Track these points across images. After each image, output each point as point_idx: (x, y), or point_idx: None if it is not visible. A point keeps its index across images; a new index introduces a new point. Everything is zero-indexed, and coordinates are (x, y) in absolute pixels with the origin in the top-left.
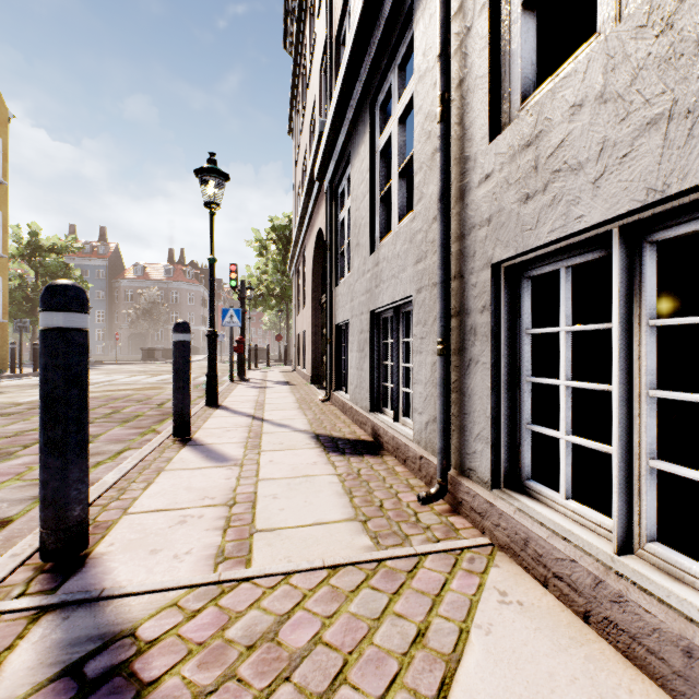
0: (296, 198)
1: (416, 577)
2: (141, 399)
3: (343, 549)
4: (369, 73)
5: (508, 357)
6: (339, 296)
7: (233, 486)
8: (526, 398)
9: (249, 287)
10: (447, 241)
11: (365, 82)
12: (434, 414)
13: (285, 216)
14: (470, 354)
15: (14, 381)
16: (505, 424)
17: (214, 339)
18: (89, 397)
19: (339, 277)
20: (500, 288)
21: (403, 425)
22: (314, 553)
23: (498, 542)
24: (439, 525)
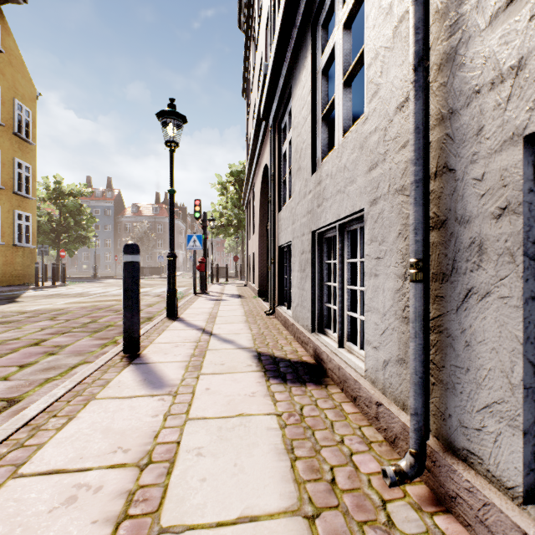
0: (248, 146)
1: None
2: (119, 309)
3: None
4: None
5: None
6: (281, 220)
7: (156, 429)
8: None
9: (211, 219)
10: (425, 125)
11: (306, 2)
12: (397, 354)
13: (241, 164)
14: (468, 281)
15: (35, 292)
16: None
17: (173, 259)
18: None
19: (281, 204)
20: None
21: (349, 352)
22: None
23: None
24: None
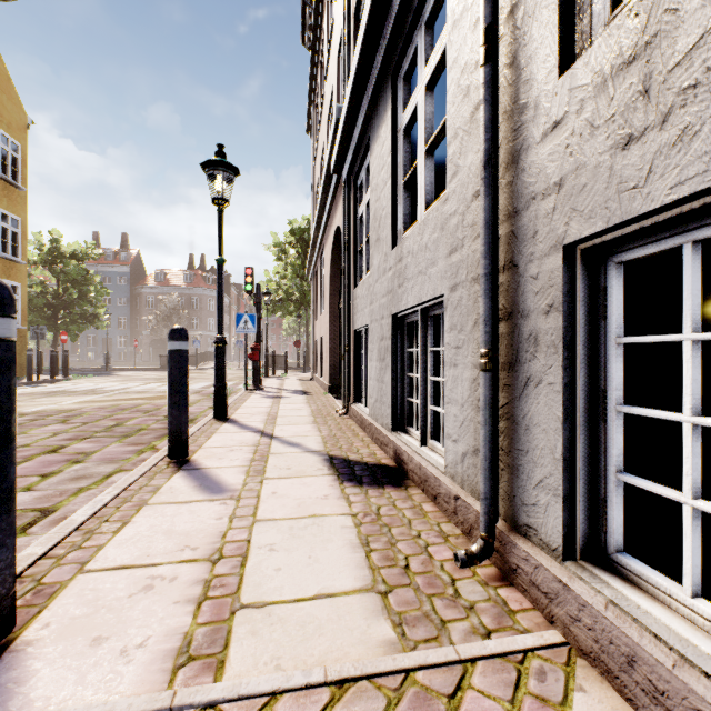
0: (314, 198)
1: (462, 708)
2: (149, 409)
3: (354, 646)
4: (391, 38)
5: (587, 376)
6: (357, 299)
7: (222, 530)
8: (617, 435)
9: (266, 292)
10: (494, 221)
11: (386, 49)
12: (473, 444)
13: (304, 219)
14: (527, 370)
15: (29, 389)
16: (582, 470)
17: (222, 346)
18: (14, 429)
19: (357, 279)
20: (575, 280)
21: (432, 450)
22: (313, 651)
23: (578, 644)
24: (487, 604)
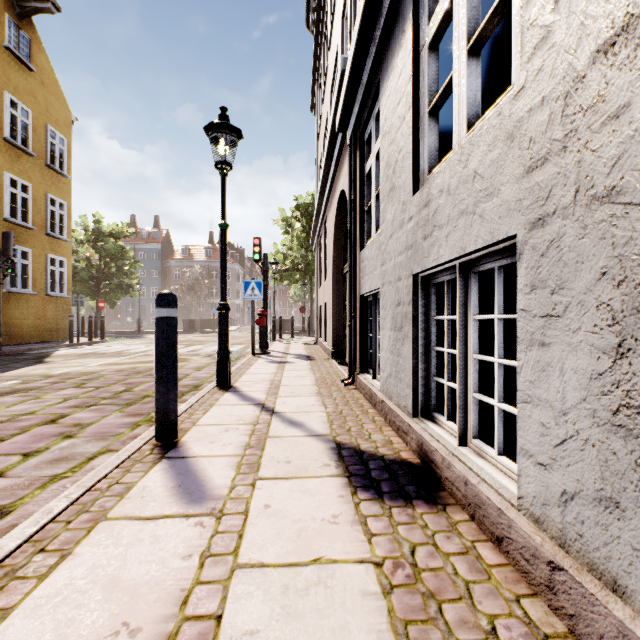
0: (318, 171)
1: None
2: None
3: None
4: None
5: None
6: (364, 261)
7: (185, 586)
8: None
9: (274, 262)
10: None
11: None
12: (597, 487)
13: (309, 195)
14: None
15: (68, 350)
16: None
17: (225, 312)
18: None
19: (364, 240)
20: None
21: (477, 454)
22: None
23: None
24: None
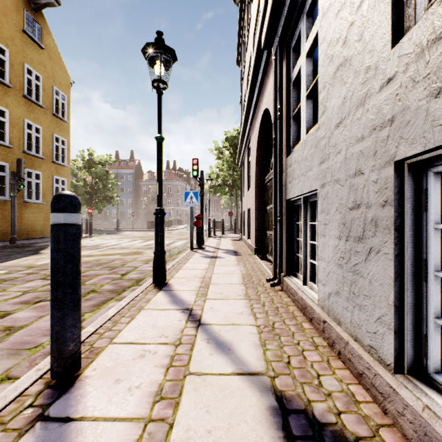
0: (242, 107)
1: None
2: (116, 265)
3: None
4: None
5: None
6: (293, 165)
7: None
8: None
9: (209, 178)
10: None
11: None
12: None
13: (235, 130)
14: None
15: None
16: None
17: (161, 217)
18: None
19: (290, 146)
20: None
21: None
22: None
23: None
24: None
